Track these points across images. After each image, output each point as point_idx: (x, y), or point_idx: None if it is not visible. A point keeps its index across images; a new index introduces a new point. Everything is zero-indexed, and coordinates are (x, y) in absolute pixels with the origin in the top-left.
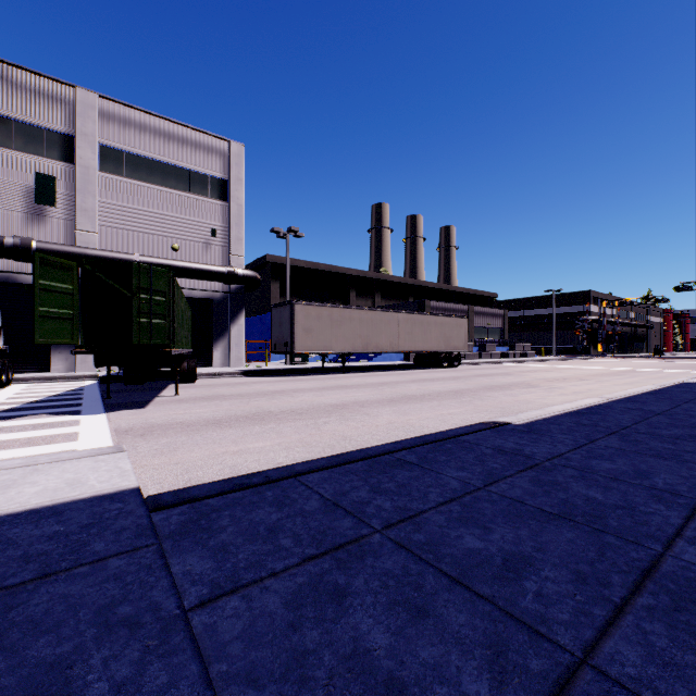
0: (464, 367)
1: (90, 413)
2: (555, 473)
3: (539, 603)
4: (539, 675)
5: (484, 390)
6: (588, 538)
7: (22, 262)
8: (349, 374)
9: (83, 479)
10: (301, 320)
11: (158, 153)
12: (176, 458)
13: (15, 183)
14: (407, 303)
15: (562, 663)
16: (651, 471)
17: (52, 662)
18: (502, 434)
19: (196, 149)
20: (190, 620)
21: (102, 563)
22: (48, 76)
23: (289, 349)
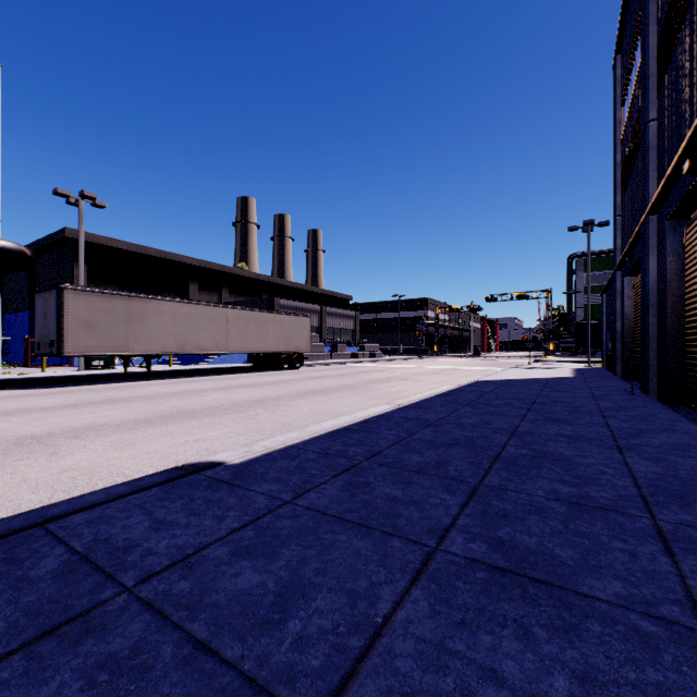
0: (309, 368)
1: None
2: (74, 654)
3: None
4: None
5: (292, 398)
6: None
7: None
8: (156, 381)
9: None
10: (77, 311)
11: None
12: None
13: None
14: (256, 300)
15: None
16: (312, 585)
17: None
18: (169, 496)
19: None
20: None
21: None
22: None
23: (56, 350)
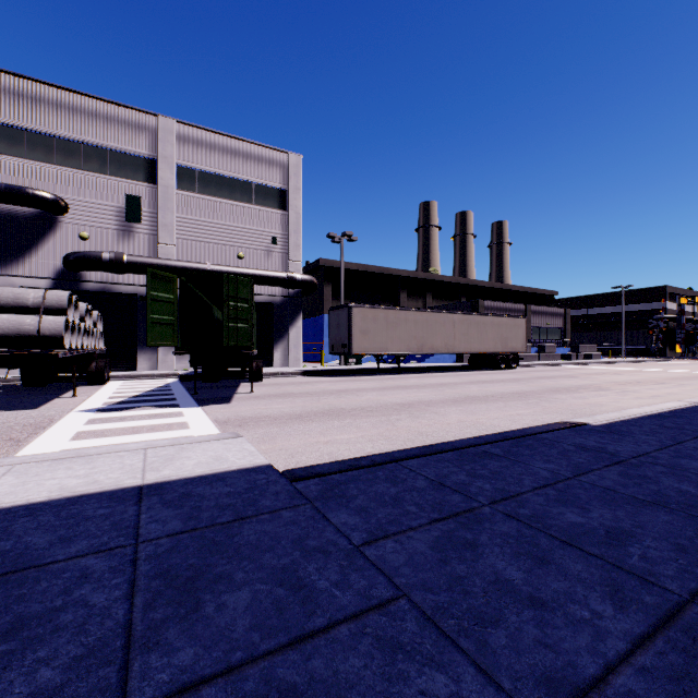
0: (523, 368)
1: (187, 407)
2: (643, 469)
3: (645, 562)
4: (653, 606)
5: (550, 393)
6: (685, 521)
7: (115, 274)
8: (404, 375)
9: (223, 456)
10: (358, 322)
11: (225, 169)
12: (278, 445)
13: (110, 204)
14: (459, 304)
15: (672, 600)
16: None
17: (282, 568)
18: (581, 433)
19: (258, 163)
20: (363, 552)
21: (277, 514)
22: (135, 108)
23: (347, 350)
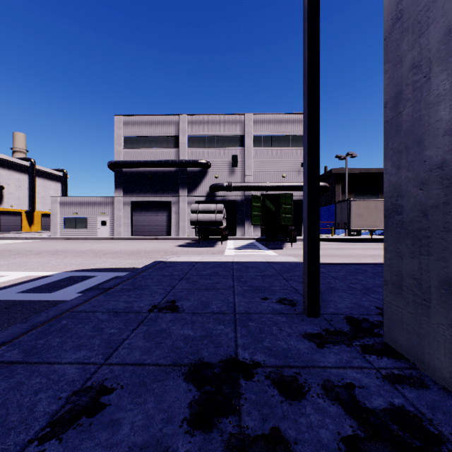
0: None
1: (265, 250)
2: None
3: None
4: None
5: None
6: None
7: (227, 192)
8: None
9: (286, 259)
10: (355, 209)
11: (276, 132)
12: None
13: (225, 160)
14: None
15: None
16: None
17: None
18: None
19: (293, 123)
20: (325, 273)
21: None
22: (235, 114)
23: (347, 227)
